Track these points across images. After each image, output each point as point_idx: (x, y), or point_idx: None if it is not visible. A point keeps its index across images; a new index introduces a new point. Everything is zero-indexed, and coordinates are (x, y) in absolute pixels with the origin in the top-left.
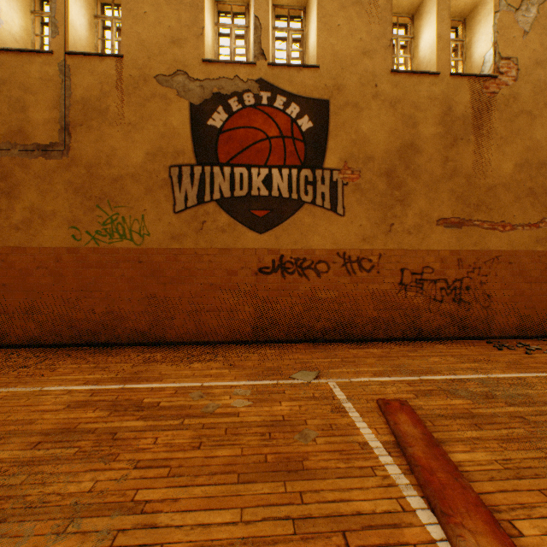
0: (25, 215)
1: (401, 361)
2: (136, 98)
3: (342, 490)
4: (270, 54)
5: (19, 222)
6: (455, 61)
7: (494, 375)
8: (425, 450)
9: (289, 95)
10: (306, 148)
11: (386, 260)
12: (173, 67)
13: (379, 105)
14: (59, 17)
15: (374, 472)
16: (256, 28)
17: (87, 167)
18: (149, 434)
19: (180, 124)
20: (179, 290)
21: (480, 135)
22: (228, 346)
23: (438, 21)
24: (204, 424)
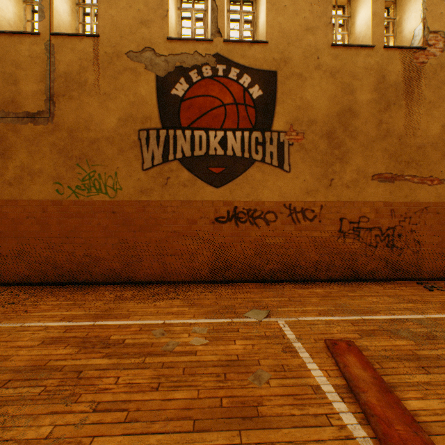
0: (16, 173)
1: (342, 301)
2: (110, 72)
3: (298, 442)
4: (225, 32)
5: (11, 179)
6: (387, 36)
7: (430, 315)
8: (378, 397)
9: (241, 67)
10: (256, 113)
11: (327, 210)
12: (141, 45)
13: (321, 75)
14: (45, 3)
15: (330, 421)
16: (213, 10)
17: (69, 132)
18: (112, 373)
19: (148, 93)
20: (146, 236)
21: (411, 100)
22: (189, 285)
23: (373, 0)
24: (164, 363)
